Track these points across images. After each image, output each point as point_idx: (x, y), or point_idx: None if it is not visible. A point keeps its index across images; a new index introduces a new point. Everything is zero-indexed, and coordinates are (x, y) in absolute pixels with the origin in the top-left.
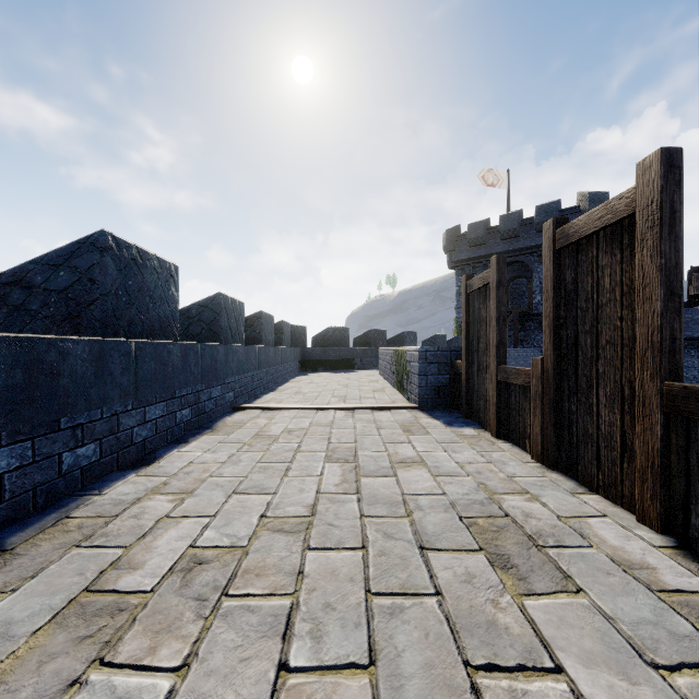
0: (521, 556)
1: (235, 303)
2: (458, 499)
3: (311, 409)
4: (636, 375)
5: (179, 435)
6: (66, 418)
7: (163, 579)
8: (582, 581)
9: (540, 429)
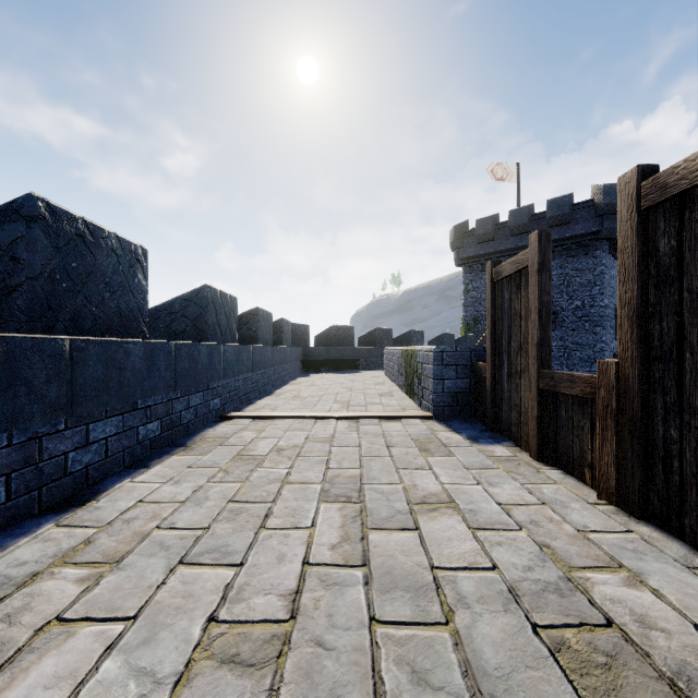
0: None
1: (225, 297)
2: (517, 578)
3: (309, 418)
4: None
5: (143, 455)
6: None
7: None
8: None
9: (613, 459)
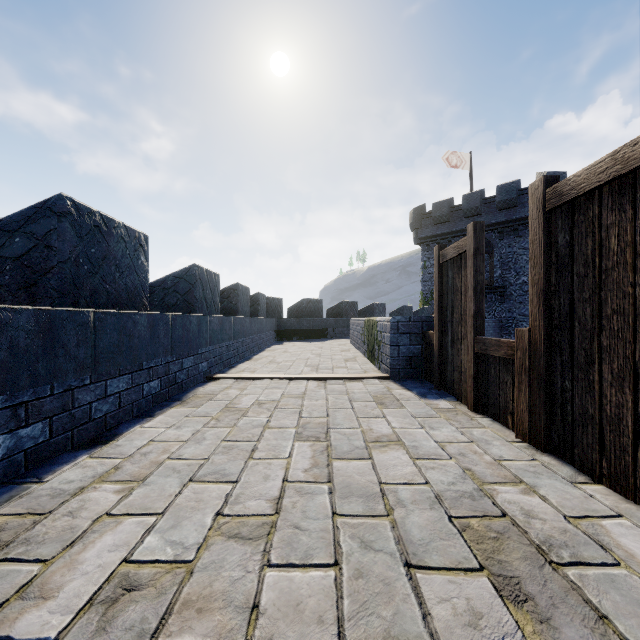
0: (532, 576)
1: (210, 274)
2: (443, 490)
3: (284, 378)
4: None
5: (147, 407)
6: (4, 397)
7: (81, 611)
8: (623, 623)
9: (526, 406)
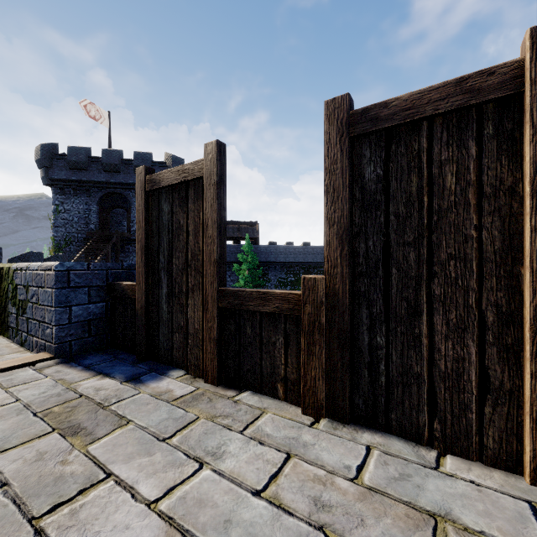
0: None
1: None
2: None
3: None
4: (530, 297)
5: None
6: None
7: None
8: None
9: (322, 372)
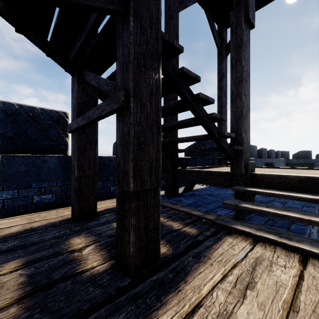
0: None
1: (265, 149)
2: None
3: None
4: None
5: None
6: None
7: None
8: None
9: None
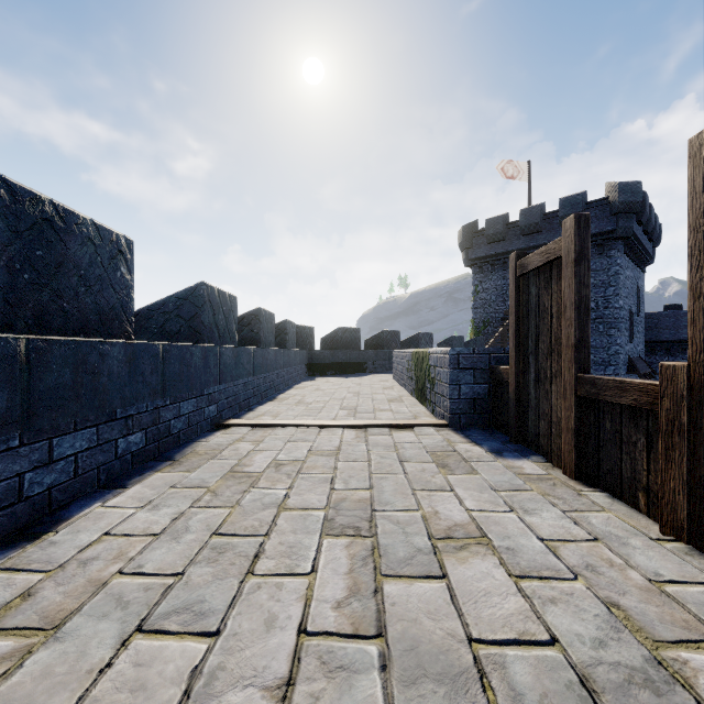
0: None
1: (224, 296)
2: (586, 659)
3: (313, 426)
4: None
5: (123, 471)
6: None
7: None
8: None
9: (682, 485)
